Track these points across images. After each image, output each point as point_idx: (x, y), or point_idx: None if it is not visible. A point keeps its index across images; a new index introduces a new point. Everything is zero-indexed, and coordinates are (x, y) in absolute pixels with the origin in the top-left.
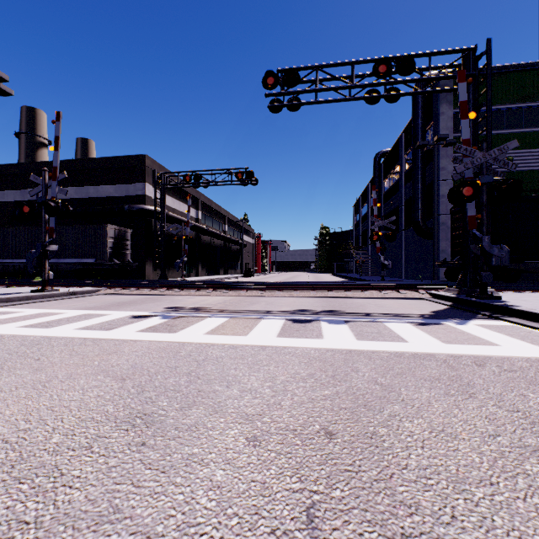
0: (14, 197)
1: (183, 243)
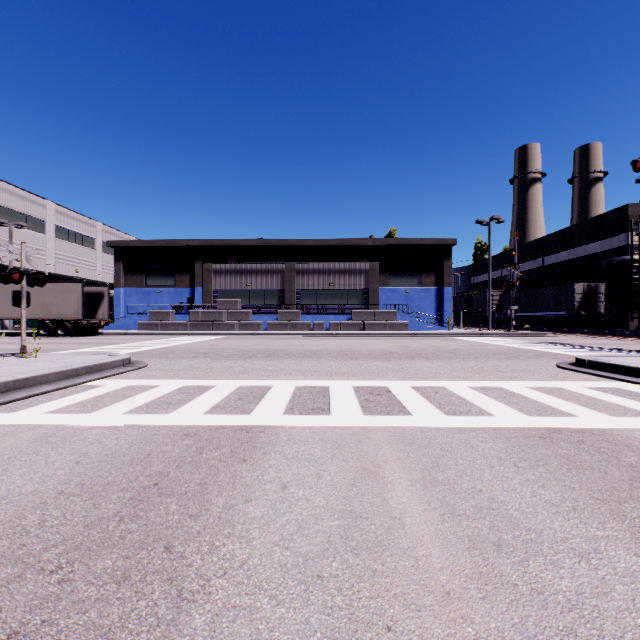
0: (529, 267)
1: None
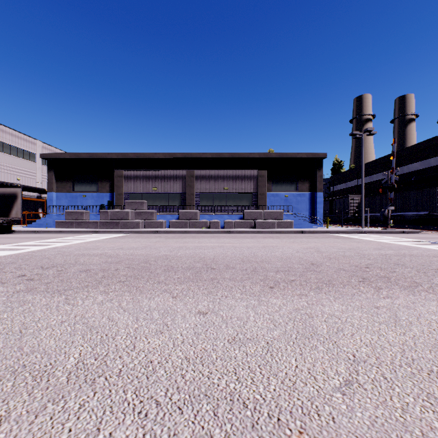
0: (382, 176)
1: None
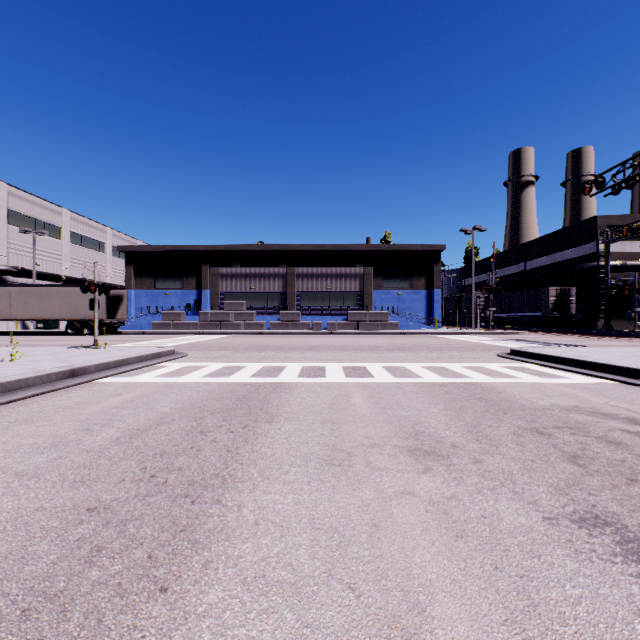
0: (513, 270)
1: (635, 293)
